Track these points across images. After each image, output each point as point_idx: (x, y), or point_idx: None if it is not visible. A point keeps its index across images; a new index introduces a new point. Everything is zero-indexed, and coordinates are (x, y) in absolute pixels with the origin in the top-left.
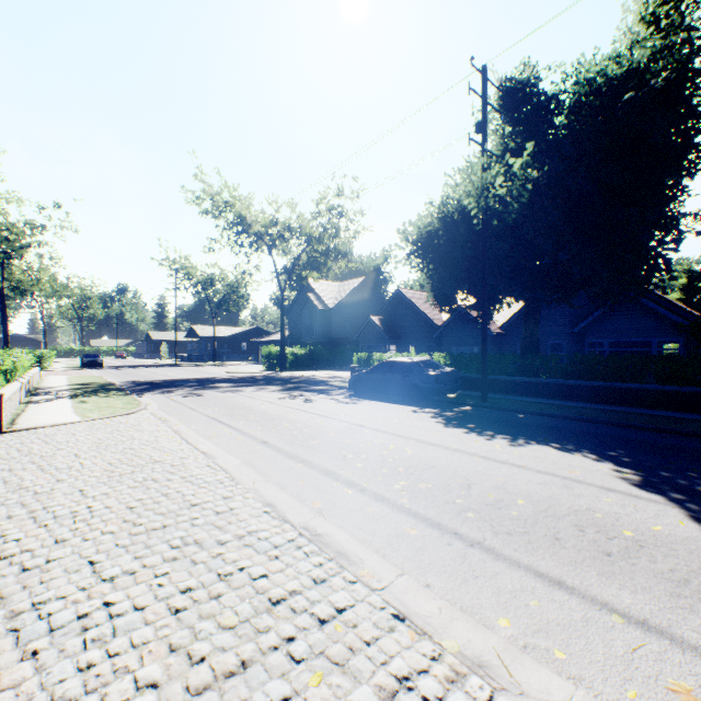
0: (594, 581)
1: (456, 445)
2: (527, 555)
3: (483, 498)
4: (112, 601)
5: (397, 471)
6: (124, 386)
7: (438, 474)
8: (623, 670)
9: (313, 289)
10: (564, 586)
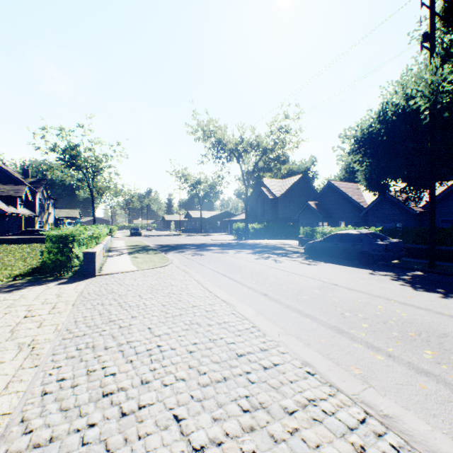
0: None
1: (446, 310)
2: None
3: None
4: None
5: (409, 336)
6: (155, 247)
7: None
8: None
9: (265, 185)
10: None
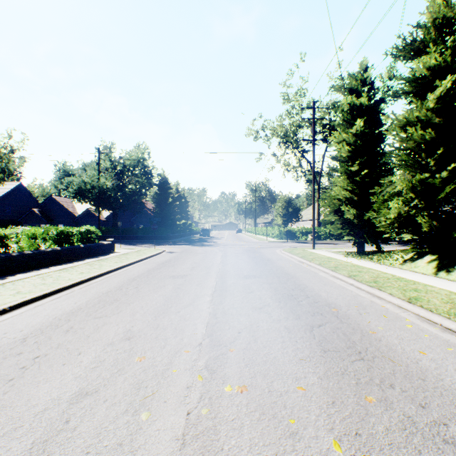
0: None
1: None
2: None
3: None
4: None
5: None
6: None
7: None
8: None
9: None
10: None
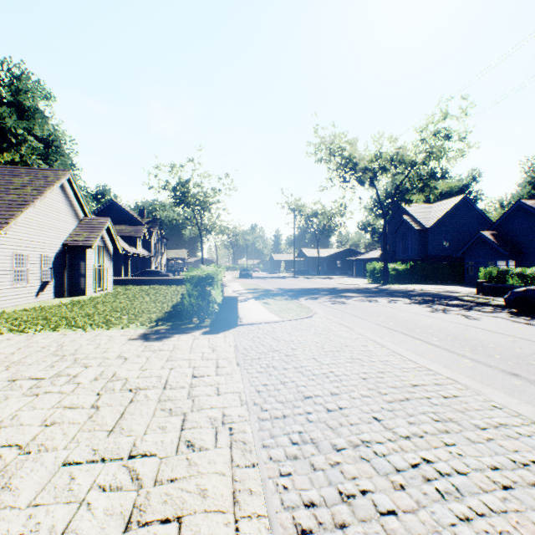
0: None
1: None
2: None
3: None
4: None
5: None
6: (277, 291)
7: None
8: None
9: (407, 212)
10: None
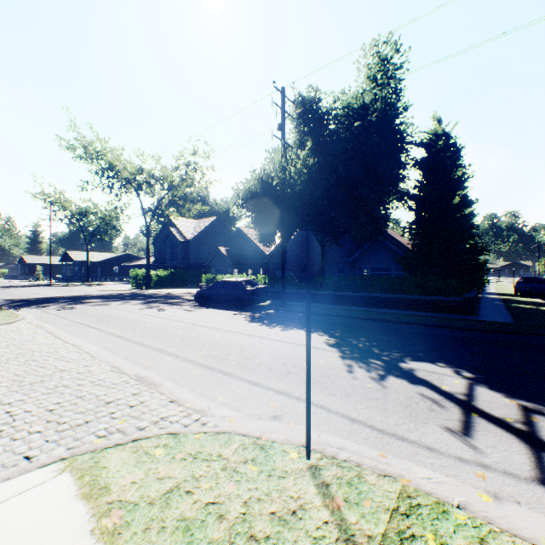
0: (274, 381)
1: (249, 332)
2: (250, 376)
3: (245, 356)
4: (11, 411)
5: (204, 347)
6: None
7: (228, 347)
8: (260, 405)
9: (175, 225)
10: (258, 384)
